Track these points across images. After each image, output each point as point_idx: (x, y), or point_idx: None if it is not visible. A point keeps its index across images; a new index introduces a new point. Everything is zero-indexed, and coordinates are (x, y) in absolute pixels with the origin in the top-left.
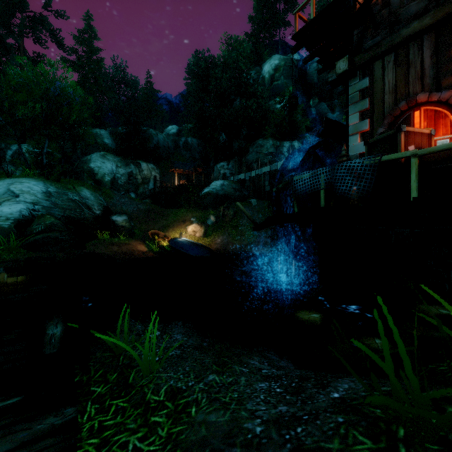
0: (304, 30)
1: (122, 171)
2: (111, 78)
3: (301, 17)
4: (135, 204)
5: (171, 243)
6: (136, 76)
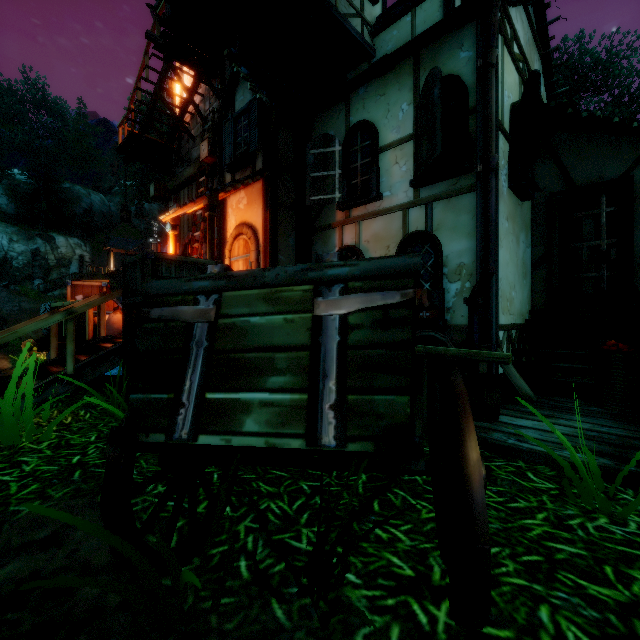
0: (122, 147)
1: (20, 248)
2: (21, 98)
3: (129, 130)
4: (17, 301)
5: (48, 357)
6: (65, 101)
